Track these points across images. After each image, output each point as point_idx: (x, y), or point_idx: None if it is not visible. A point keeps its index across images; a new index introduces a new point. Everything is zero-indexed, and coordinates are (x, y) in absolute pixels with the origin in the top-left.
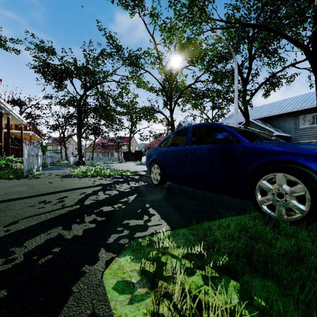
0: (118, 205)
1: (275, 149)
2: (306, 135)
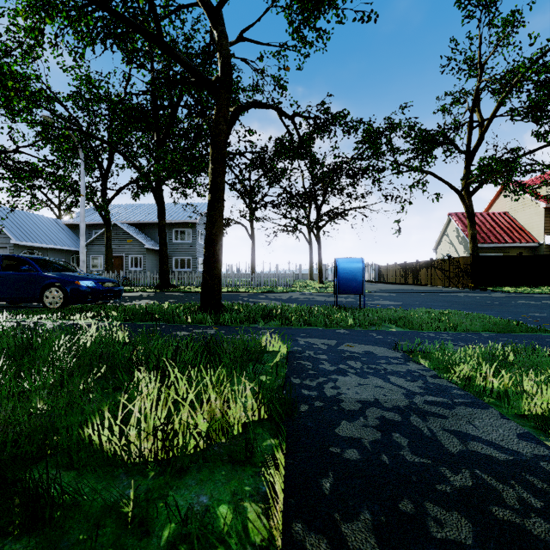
0: None
1: (53, 277)
2: (179, 251)
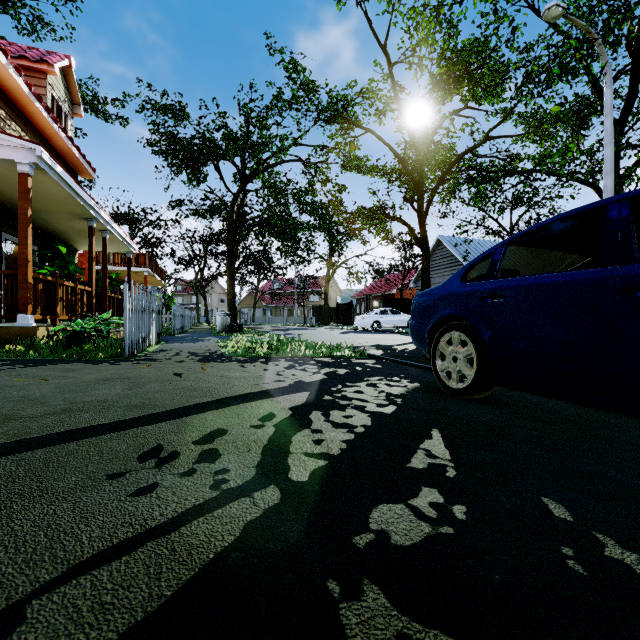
0: (427, 497)
1: None
2: None
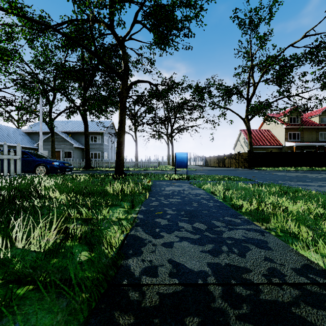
0: None
1: (40, 161)
2: (93, 148)
